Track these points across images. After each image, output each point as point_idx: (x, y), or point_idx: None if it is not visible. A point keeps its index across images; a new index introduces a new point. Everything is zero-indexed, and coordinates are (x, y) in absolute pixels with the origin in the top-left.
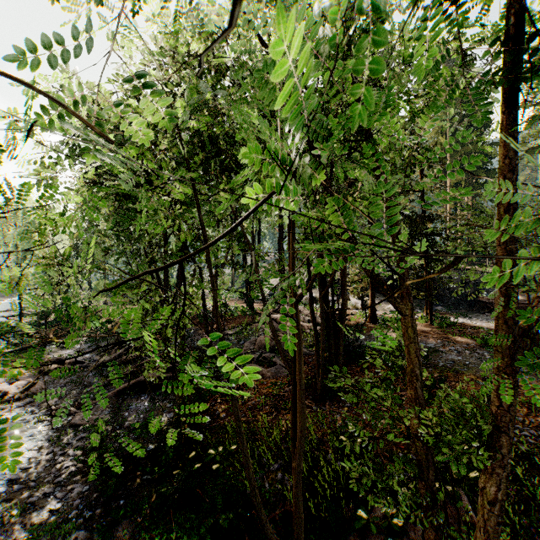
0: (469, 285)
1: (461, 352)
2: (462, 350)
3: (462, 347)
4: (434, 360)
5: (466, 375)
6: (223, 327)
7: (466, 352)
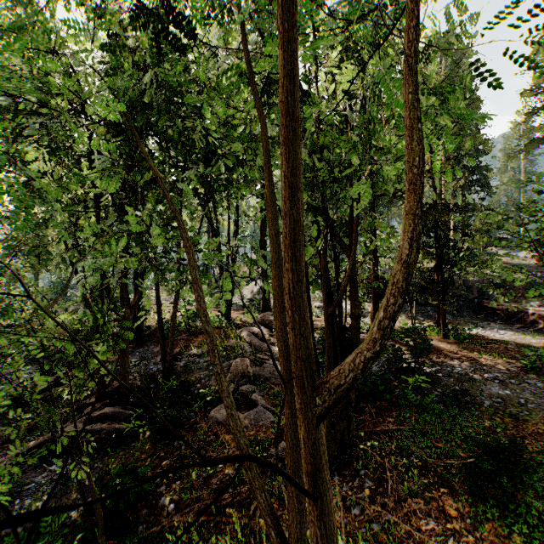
0: (472, 289)
1: (503, 381)
2: (504, 378)
3: (502, 373)
4: (474, 396)
5: (531, 425)
6: (190, 345)
7: (511, 382)
